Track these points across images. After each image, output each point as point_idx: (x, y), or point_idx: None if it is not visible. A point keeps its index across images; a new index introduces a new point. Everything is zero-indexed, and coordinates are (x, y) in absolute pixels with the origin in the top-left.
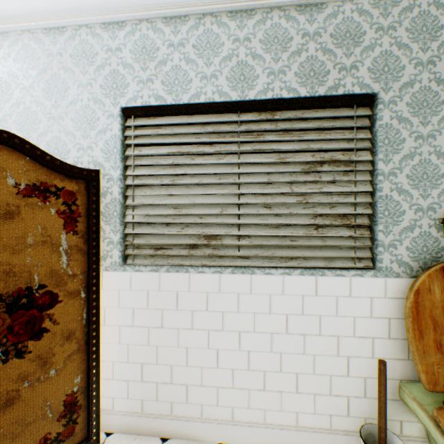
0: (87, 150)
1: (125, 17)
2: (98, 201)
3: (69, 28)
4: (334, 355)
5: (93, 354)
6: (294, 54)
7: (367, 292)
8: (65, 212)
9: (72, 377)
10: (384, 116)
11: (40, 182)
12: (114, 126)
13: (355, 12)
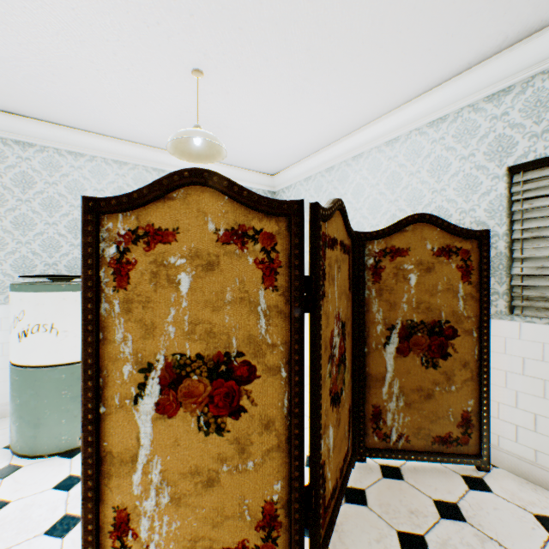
0: (467, 213)
1: (513, 82)
2: (486, 256)
3: (449, 115)
4: None
5: (482, 387)
6: None
7: None
8: (461, 267)
9: (465, 398)
10: None
11: (444, 245)
12: (498, 186)
13: None
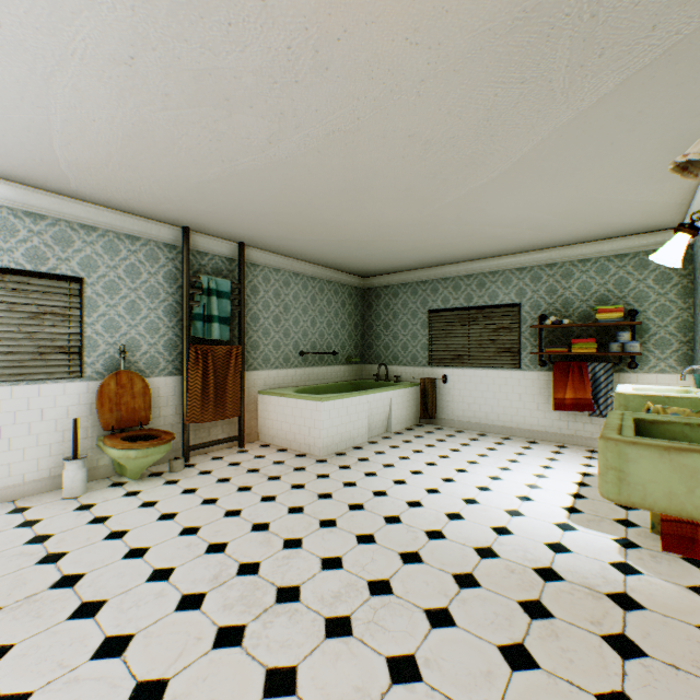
0: None
1: None
2: None
3: None
4: (55, 431)
5: None
6: (23, 241)
7: (78, 391)
8: None
9: None
10: (89, 292)
11: None
12: None
13: (70, 228)
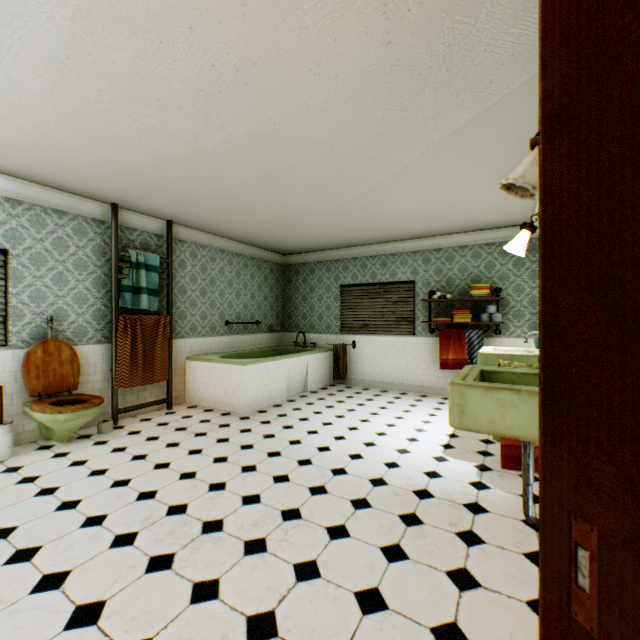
0: None
1: None
2: None
3: None
4: None
5: None
6: None
7: (3, 359)
8: None
9: None
10: (15, 263)
11: None
12: None
13: None
